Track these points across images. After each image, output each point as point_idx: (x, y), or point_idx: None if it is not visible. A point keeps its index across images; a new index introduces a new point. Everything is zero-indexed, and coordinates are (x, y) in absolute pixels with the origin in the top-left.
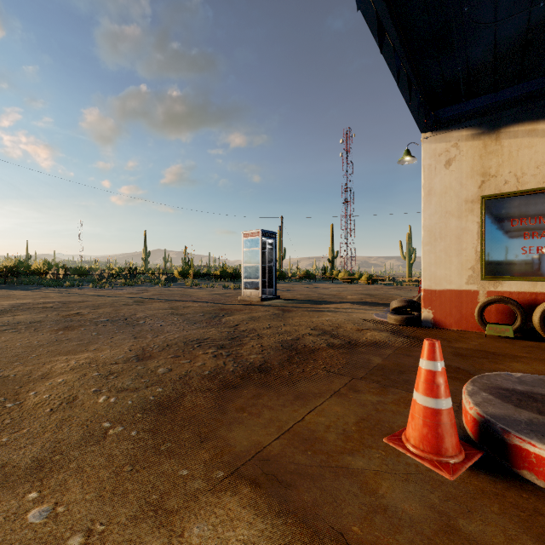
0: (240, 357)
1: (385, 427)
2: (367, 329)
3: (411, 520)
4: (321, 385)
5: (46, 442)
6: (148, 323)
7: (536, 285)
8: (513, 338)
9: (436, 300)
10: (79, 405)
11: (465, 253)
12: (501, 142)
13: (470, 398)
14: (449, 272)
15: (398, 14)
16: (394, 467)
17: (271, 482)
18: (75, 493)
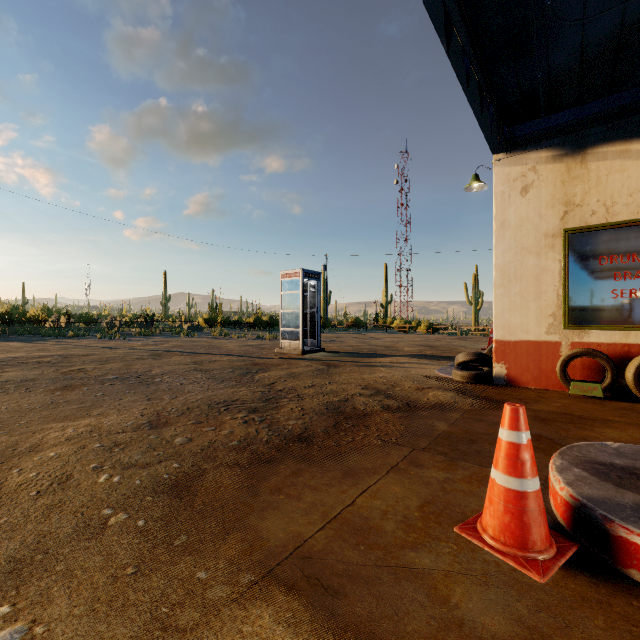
0: (276, 423)
1: (455, 512)
2: (429, 387)
3: (495, 639)
4: (375, 458)
5: (27, 536)
6: (166, 381)
7: (629, 335)
8: (603, 398)
9: (510, 353)
10: (74, 486)
11: (545, 297)
12: (587, 165)
13: (560, 475)
14: (525, 319)
15: (467, 7)
16: (469, 565)
17: (313, 588)
18: (60, 606)
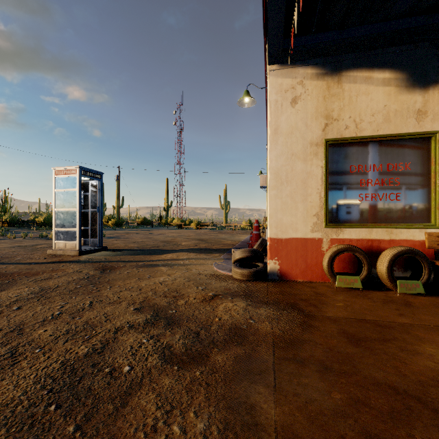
0: None
1: None
2: (216, 295)
3: None
4: None
5: None
6: None
7: (372, 232)
8: (362, 289)
9: (282, 249)
10: None
11: (310, 199)
12: (342, 85)
13: None
14: (295, 218)
15: None
16: None
17: None
18: None
